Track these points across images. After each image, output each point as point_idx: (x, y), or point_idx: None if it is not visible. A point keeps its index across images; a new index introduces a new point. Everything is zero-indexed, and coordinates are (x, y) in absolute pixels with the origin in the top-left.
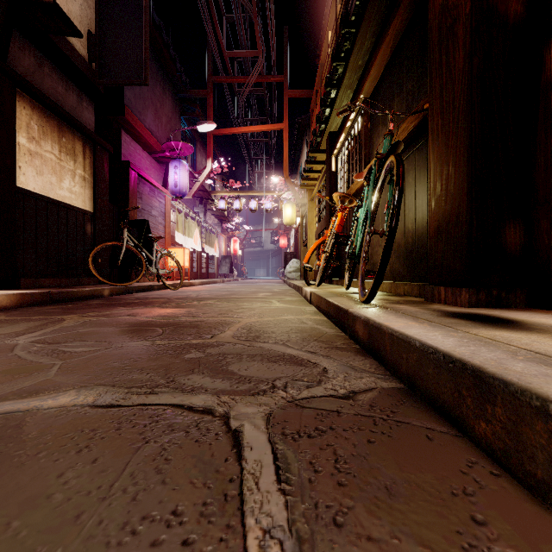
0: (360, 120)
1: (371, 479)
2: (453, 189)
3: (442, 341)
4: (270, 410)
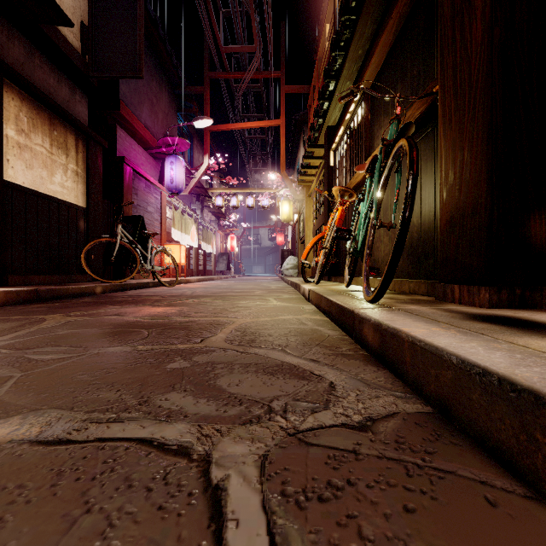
0: (359, 112)
1: None
2: (469, 176)
3: (487, 356)
4: (265, 449)
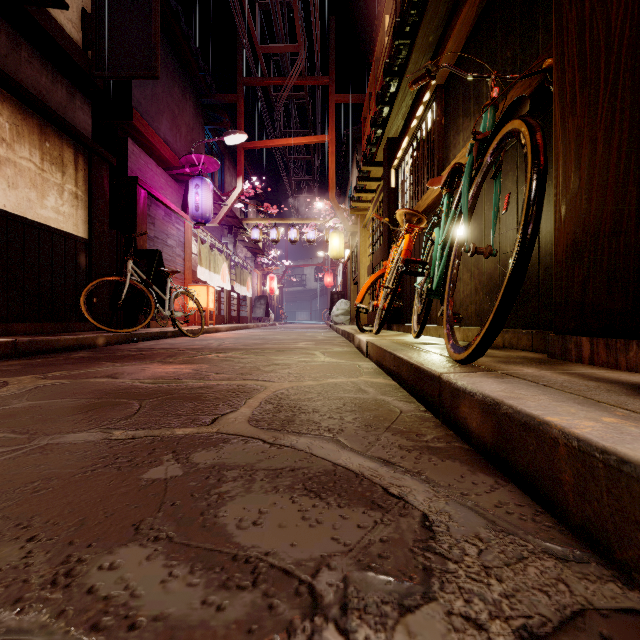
0: (429, 117)
1: None
2: (606, 179)
3: None
4: None
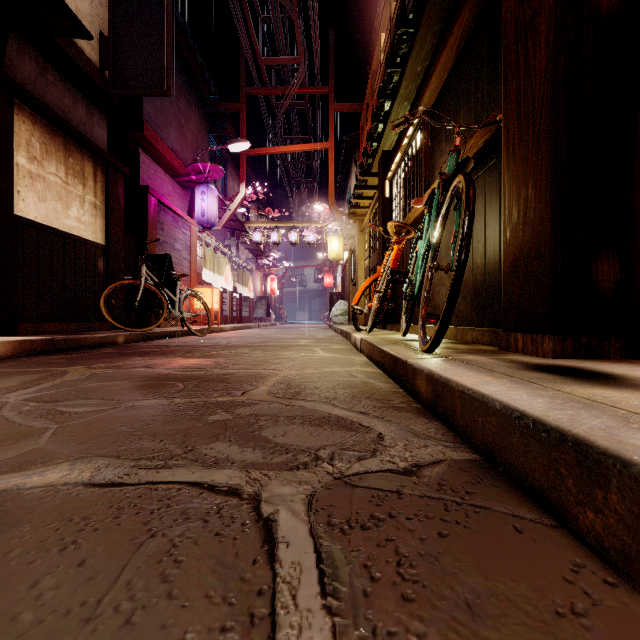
0: (418, 136)
1: (446, 590)
2: (533, 215)
3: (529, 402)
4: (312, 490)
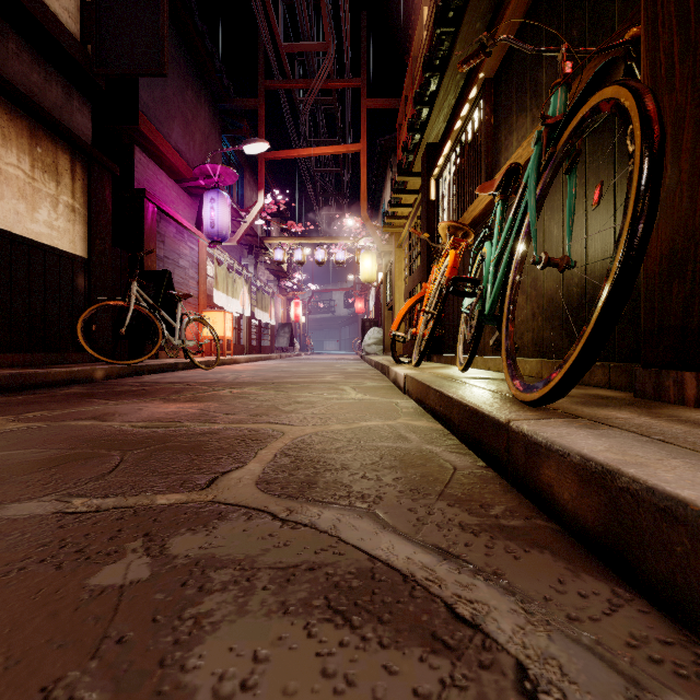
0: (476, 117)
1: None
2: None
3: None
4: None
